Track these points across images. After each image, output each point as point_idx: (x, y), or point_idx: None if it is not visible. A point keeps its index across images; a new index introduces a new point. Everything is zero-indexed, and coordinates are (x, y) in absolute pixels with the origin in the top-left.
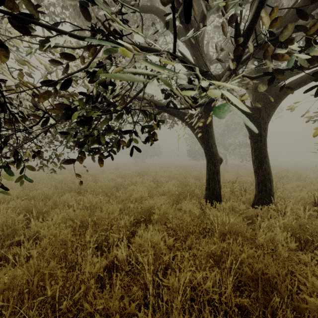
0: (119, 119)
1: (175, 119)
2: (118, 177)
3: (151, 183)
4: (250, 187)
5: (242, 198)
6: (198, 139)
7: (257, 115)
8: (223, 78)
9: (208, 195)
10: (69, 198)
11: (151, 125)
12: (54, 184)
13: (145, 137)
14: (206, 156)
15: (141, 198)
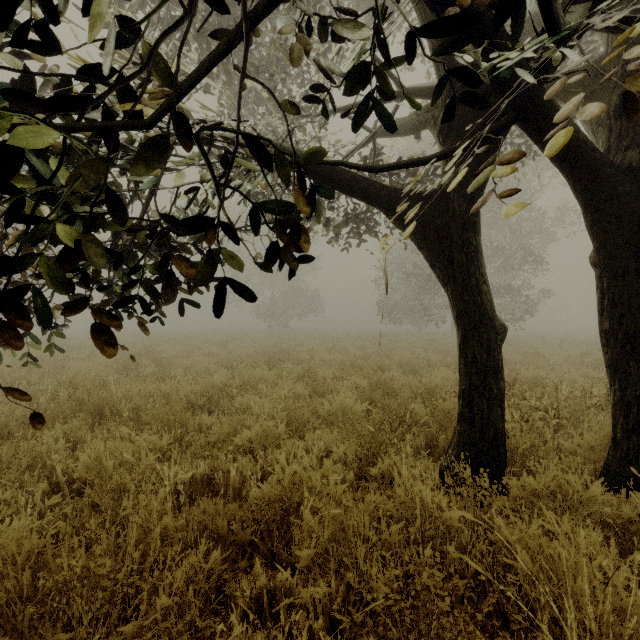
0: (149, 168)
1: (357, 228)
2: (219, 367)
3: (297, 385)
4: (569, 404)
5: (564, 442)
6: (433, 268)
7: (632, 189)
8: (573, 13)
9: (468, 437)
10: (49, 444)
11: (288, 209)
12: (49, 389)
13: (267, 253)
14: (462, 318)
15: (266, 441)
